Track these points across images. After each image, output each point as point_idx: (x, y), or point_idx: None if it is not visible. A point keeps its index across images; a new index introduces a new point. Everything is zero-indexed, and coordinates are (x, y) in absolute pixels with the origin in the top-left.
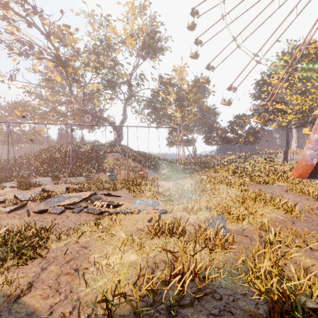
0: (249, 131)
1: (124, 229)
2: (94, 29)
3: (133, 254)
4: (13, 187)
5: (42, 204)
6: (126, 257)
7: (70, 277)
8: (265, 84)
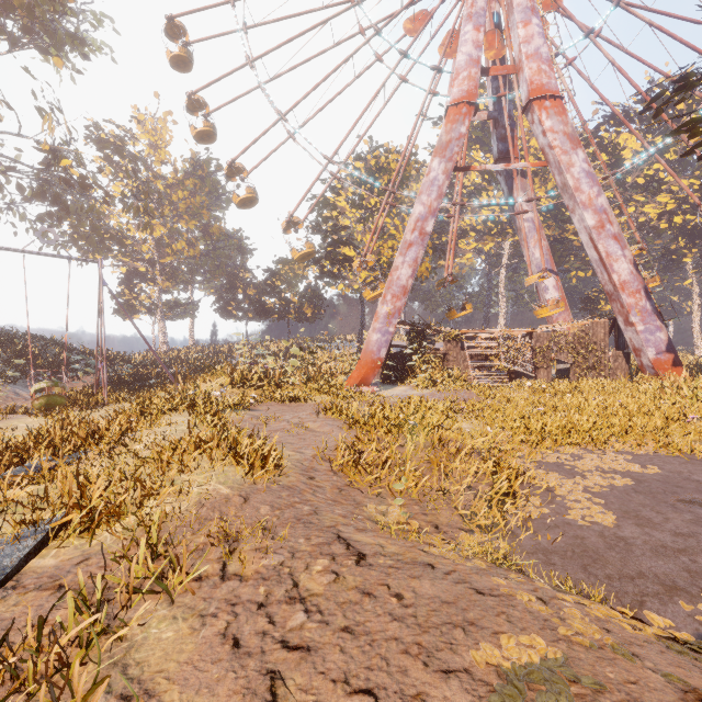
0: (304, 294)
1: None
2: None
3: None
4: None
5: None
6: None
7: None
8: (328, 205)
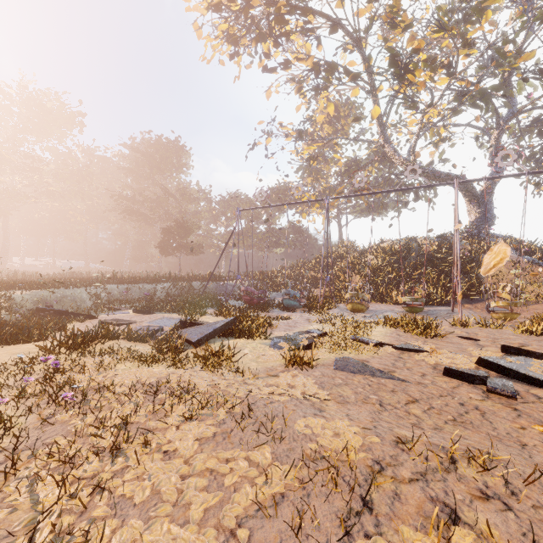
0: None
1: None
2: None
3: None
4: (377, 323)
5: None
6: None
7: None
8: None
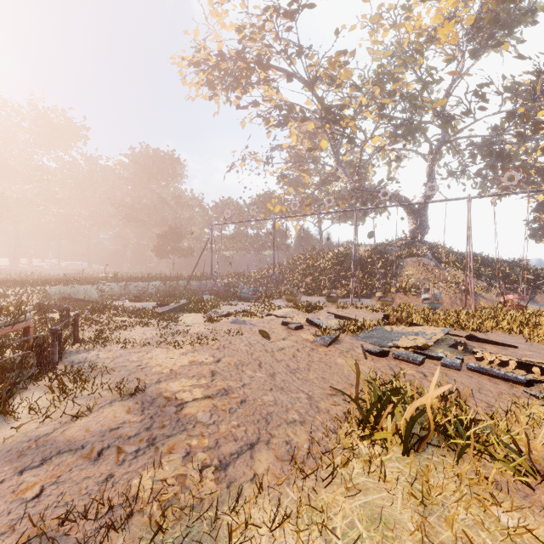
0: None
1: None
2: (375, 41)
3: None
4: (289, 306)
5: (361, 339)
6: None
7: None
8: None
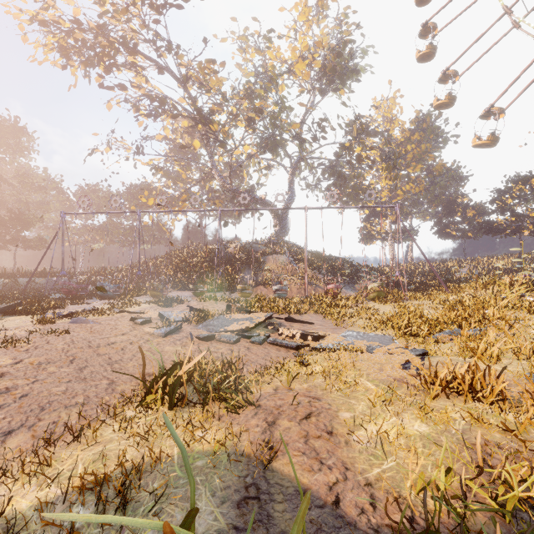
0: None
1: (367, 376)
2: (245, 58)
3: (416, 421)
4: (150, 302)
5: (201, 328)
6: (406, 425)
7: (327, 443)
8: None
